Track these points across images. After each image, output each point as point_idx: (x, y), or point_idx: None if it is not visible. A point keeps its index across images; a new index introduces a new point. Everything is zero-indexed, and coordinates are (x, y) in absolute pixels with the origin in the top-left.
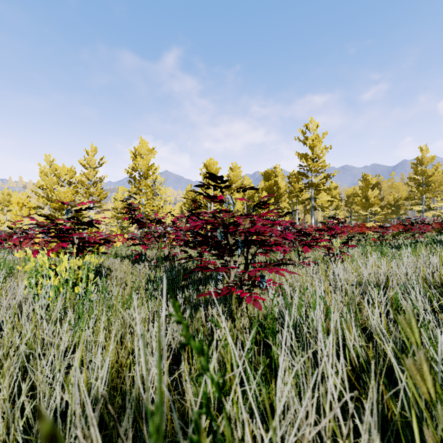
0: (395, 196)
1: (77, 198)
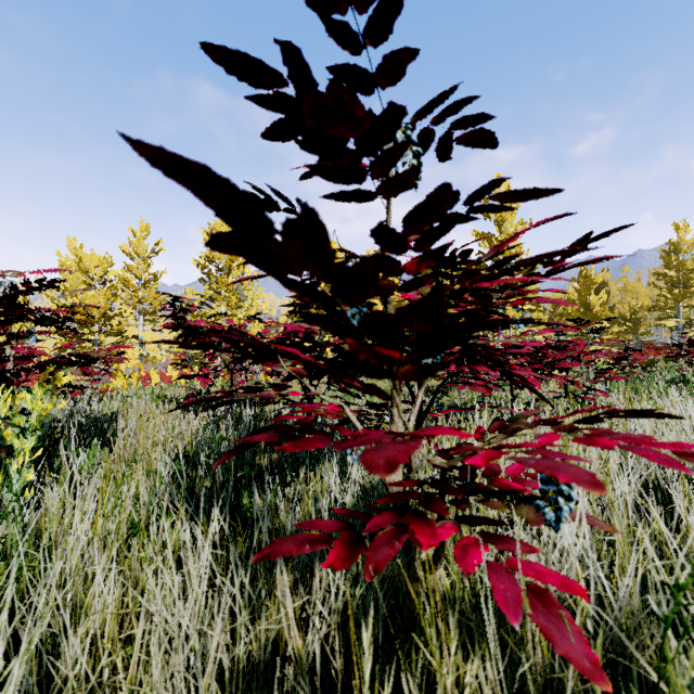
0: (632, 305)
1: (118, 307)
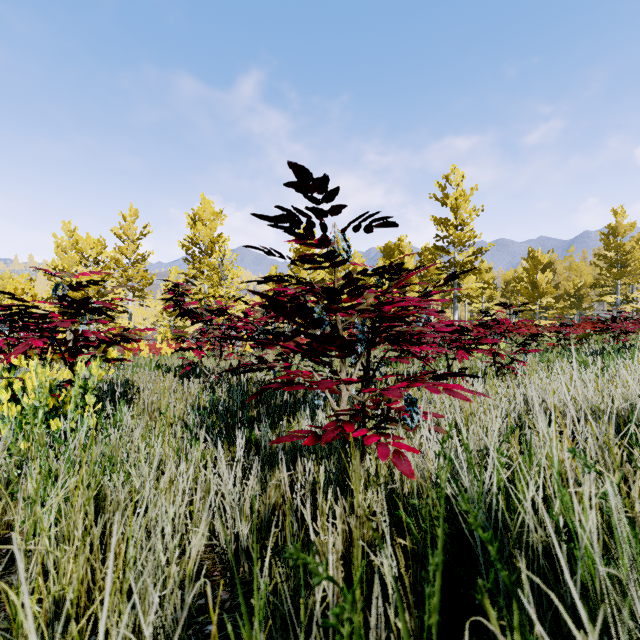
0: (576, 282)
1: (110, 284)
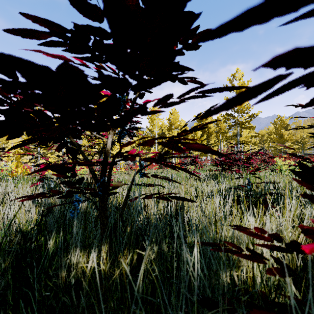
0: (301, 135)
1: None
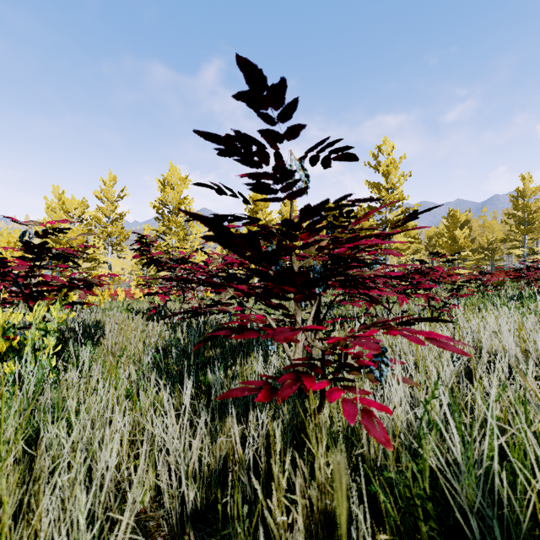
0: (489, 238)
1: (92, 239)
